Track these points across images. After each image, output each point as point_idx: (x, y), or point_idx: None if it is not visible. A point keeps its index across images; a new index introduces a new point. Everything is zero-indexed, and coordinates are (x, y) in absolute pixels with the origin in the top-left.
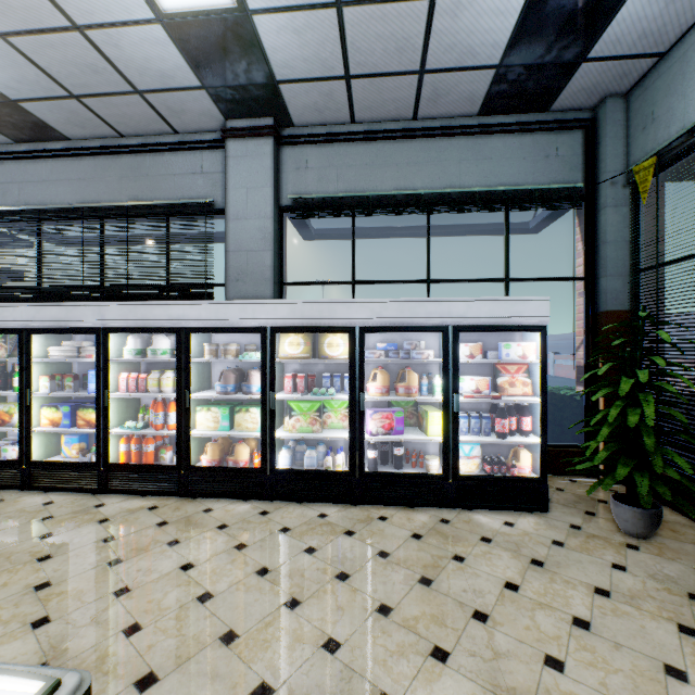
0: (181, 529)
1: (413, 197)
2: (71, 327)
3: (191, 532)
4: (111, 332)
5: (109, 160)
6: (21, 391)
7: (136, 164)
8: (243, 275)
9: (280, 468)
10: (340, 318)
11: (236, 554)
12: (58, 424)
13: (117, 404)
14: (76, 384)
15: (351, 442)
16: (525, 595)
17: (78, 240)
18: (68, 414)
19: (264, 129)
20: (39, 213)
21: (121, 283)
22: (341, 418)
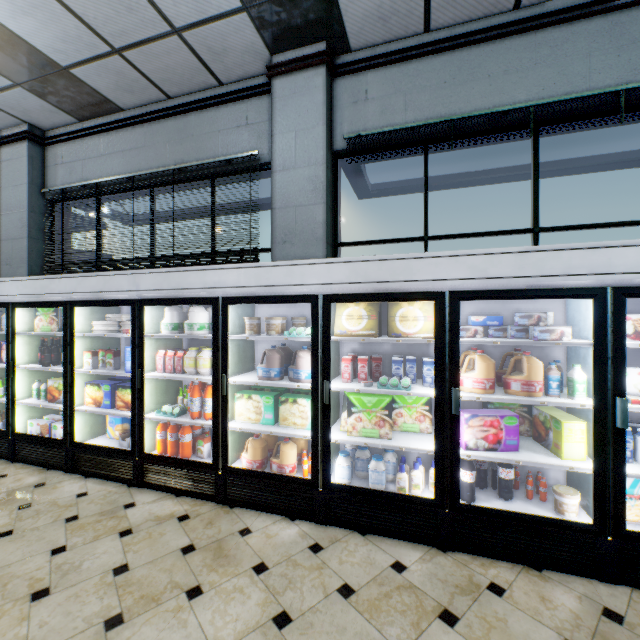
0: (208, 564)
1: (513, 115)
2: (108, 299)
3: (219, 573)
4: (145, 304)
5: (157, 125)
6: (65, 367)
7: (182, 125)
8: (291, 235)
9: (336, 483)
10: (421, 280)
11: (274, 638)
12: (99, 403)
13: (155, 385)
14: (116, 361)
15: (437, 458)
16: None
17: (140, 217)
18: (109, 393)
19: (315, 58)
20: (96, 187)
21: (167, 253)
22: (417, 418)
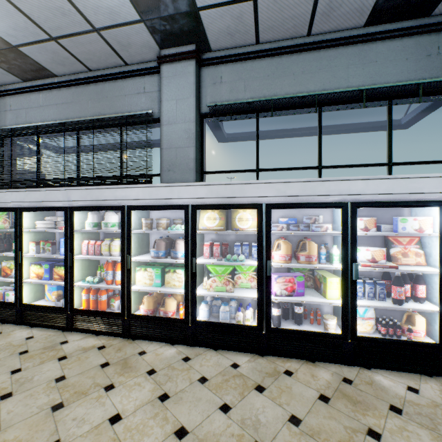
0: (118, 372)
1: (307, 99)
2: (48, 206)
3: (125, 376)
4: (75, 210)
5: (81, 88)
6: (16, 253)
7: (99, 90)
8: (173, 166)
9: (200, 320)
10: (249, 197)
11: (159, 406)
12: (41, 277)
13: (81, 263)
14: (53, 248)
15: (258, 302)
16: None
17: (68, 149)
18: (48, 270)
19: (188, 54)
20: (37, 128)
21: (89, 175)
22: (249, 279)
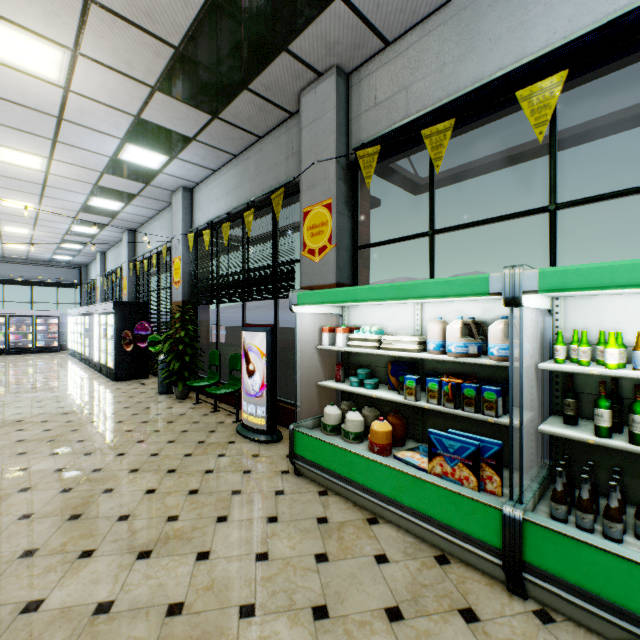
0: None
1: (27, 280)
2: None
3: None
4: None
5: None
6: None
7: None
8: None
9: None
10: (2, 313)
11: None
12: None
13: None
14: None
15: (6, 341)
16: (43, 355)
17: None
18: None
19: None
20: None
21: None
22: (2, 337)
